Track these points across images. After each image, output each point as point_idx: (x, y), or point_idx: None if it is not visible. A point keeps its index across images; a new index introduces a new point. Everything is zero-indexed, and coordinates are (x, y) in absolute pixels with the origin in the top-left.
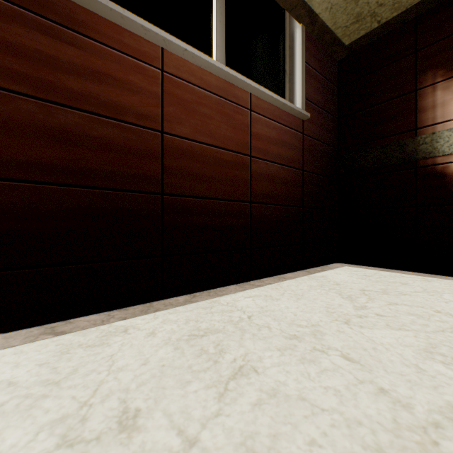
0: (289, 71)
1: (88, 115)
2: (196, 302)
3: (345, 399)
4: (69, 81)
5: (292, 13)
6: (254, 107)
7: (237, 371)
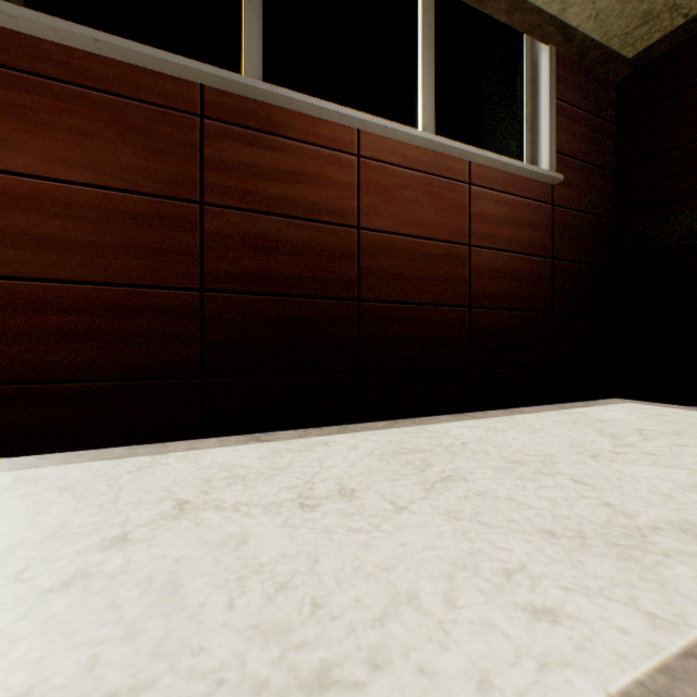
0: (530, 115)
1: (285, 219)
2: (398, 428)
3: (559, 504)
4: (268, 187)
5: (534, 35)
6: (474, 179)
7: (445, 478)
